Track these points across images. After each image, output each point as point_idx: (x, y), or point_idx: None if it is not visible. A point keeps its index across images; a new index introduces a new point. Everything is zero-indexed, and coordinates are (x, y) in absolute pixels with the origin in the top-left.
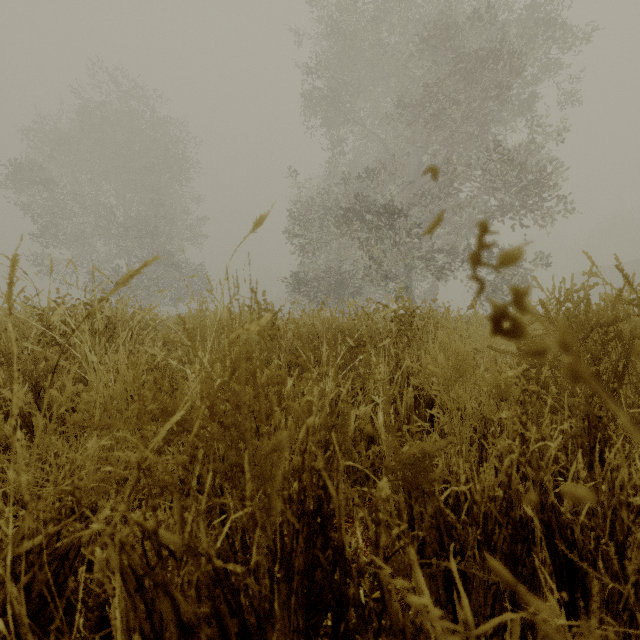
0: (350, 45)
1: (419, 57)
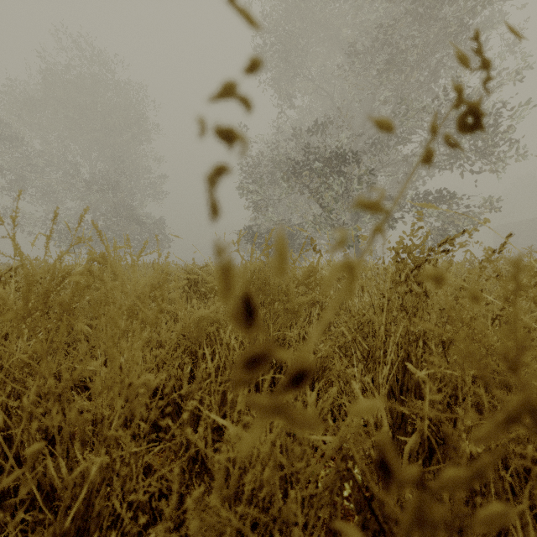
0: None
1: None
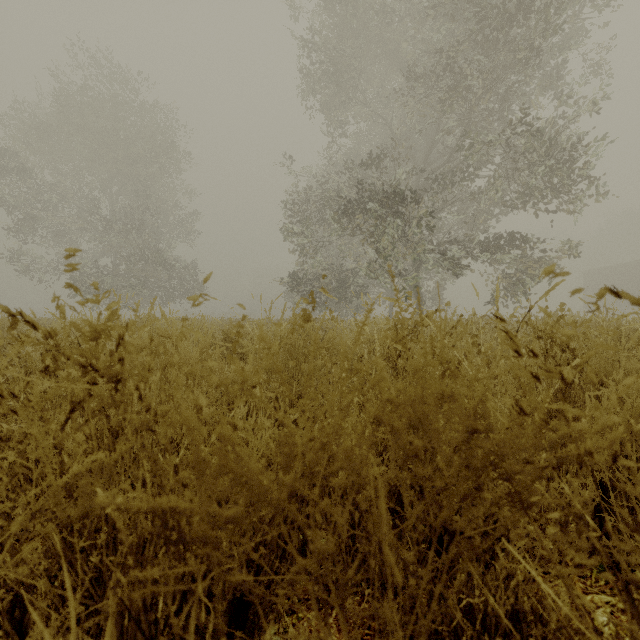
0: (352, 13)
1: (433, 17)
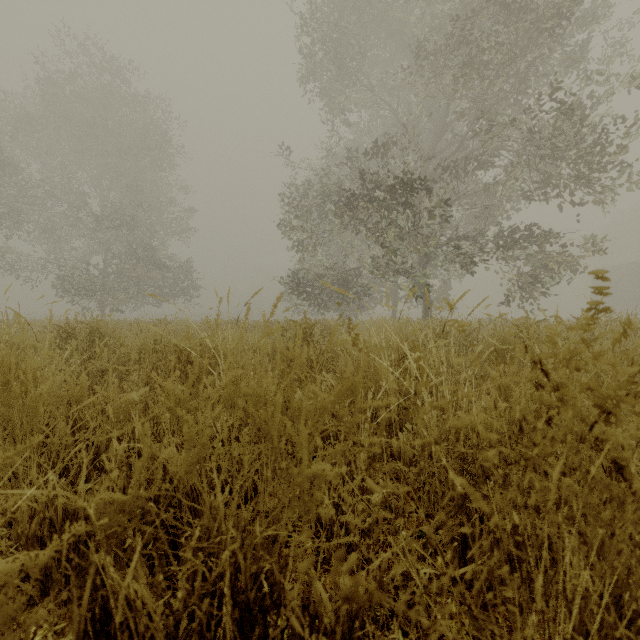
0: None
1: None
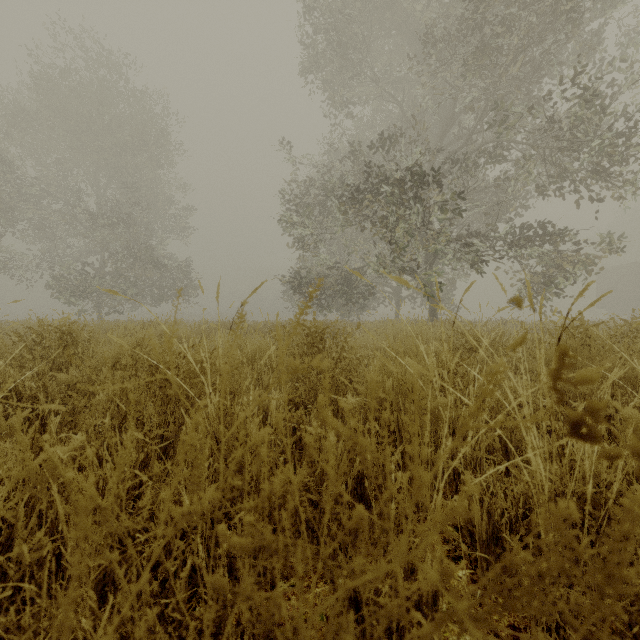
0: None
1: None
